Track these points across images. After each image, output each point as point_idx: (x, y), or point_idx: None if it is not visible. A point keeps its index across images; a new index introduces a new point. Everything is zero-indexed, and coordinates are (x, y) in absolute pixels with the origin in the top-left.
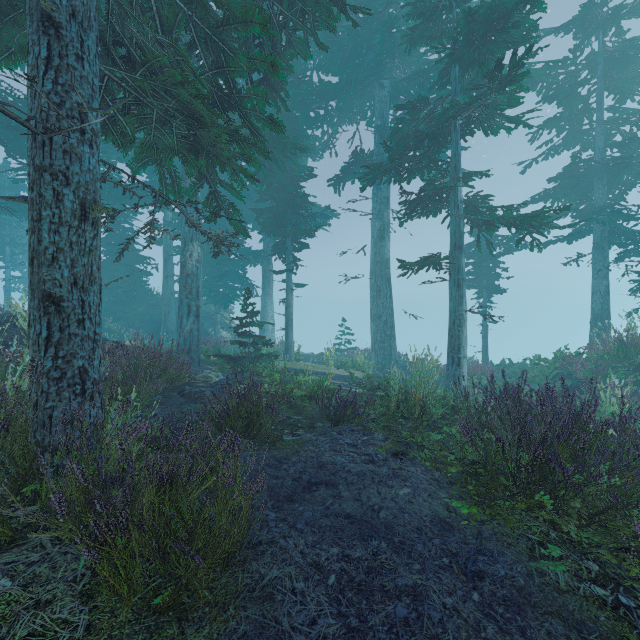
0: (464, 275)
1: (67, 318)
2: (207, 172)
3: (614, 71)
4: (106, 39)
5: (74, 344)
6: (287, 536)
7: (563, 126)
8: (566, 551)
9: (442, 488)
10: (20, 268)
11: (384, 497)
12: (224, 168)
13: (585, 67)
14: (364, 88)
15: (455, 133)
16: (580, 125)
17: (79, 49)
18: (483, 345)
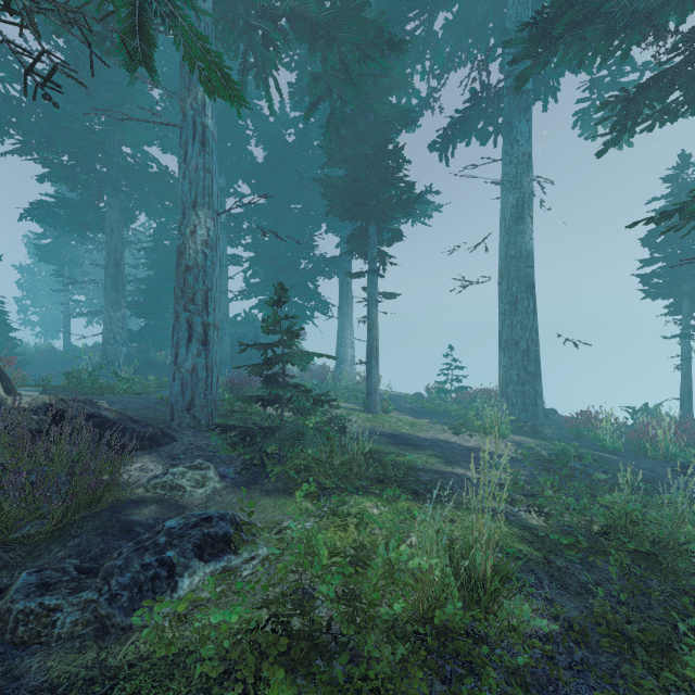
0: None
1: None
2: None
3: None
4: None
5: None
6: None
7: None
8: None
9: None
10: (89, 293)
11: None
12: None
13: None
14: None
15: None
16: None
17: None
18: (683, 389)
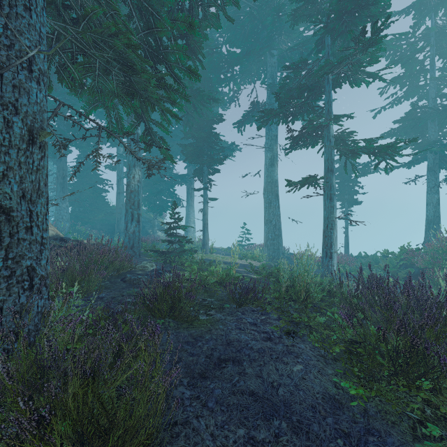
0: (335, 191)
1: (16, 225)
2: (142, 113)
3: (443, 41)
4: (57, 2)
5: (22, 247)
6: (199, 416)
7: (405, 83)
8: (444, 430)
9: (328, 364)
10: None
11: (281, 374)
12: (154, 108)
13: (421, 39)
14: (259, 56)
15: (328, 85)
16: (417, 81)
17: (27, 1)
18: (345, 242)
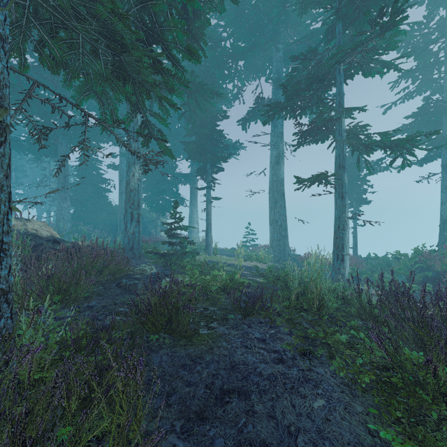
0: (346, 189)
1: None
2: (139, 103)
3: None
4: None
5: None
6: None
7: (417, 76)
8: None
9: (355, 398)
10: (23, 188)
11: (299, 413)
12: (149, 95)
13: (435, 30)
14: (265, 50)
15: (339, 76)
16: (431, 75)
17: None
18: (353, 243)
